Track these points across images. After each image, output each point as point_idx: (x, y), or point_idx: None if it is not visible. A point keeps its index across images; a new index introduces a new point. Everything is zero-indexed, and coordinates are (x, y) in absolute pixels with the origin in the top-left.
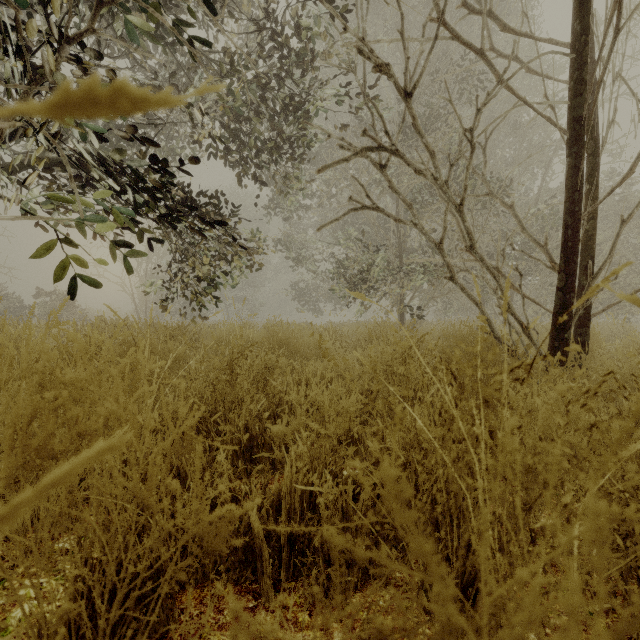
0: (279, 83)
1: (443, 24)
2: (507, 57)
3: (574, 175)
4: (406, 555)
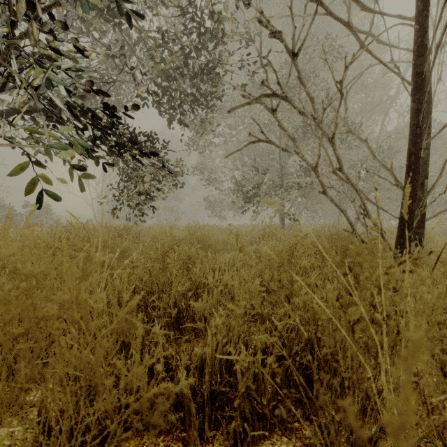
0: (196, 53)
1: (320, 4)
2: (362, 32)
3: (417, 115)
4: (303, 408)
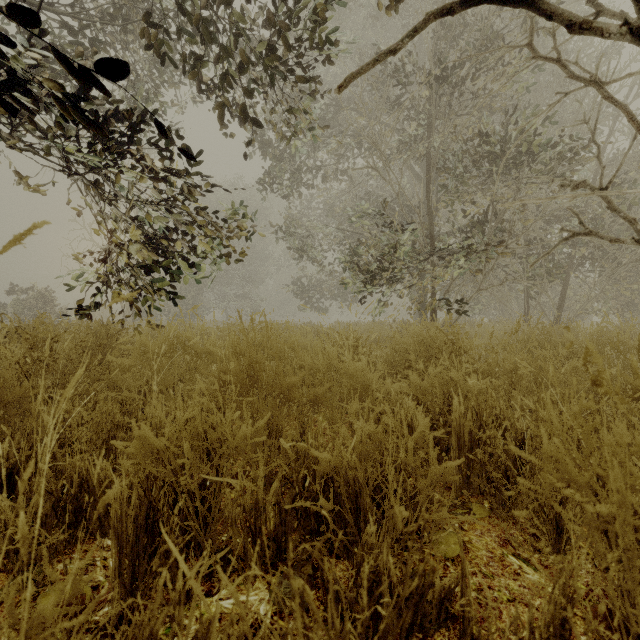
0: None
1: None
2: None
3: None
4: None
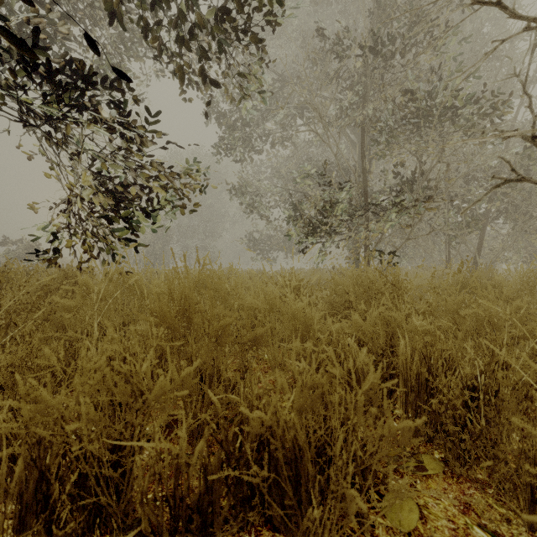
0: None
1: None
2: None
3: None
4: None
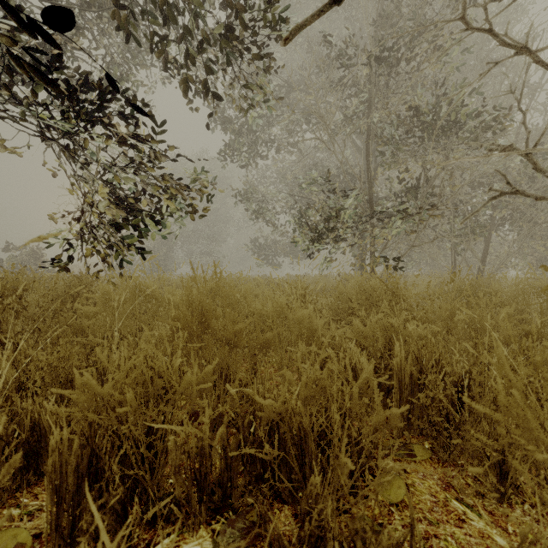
0: None
1: None
2: None
3: None
4: None
